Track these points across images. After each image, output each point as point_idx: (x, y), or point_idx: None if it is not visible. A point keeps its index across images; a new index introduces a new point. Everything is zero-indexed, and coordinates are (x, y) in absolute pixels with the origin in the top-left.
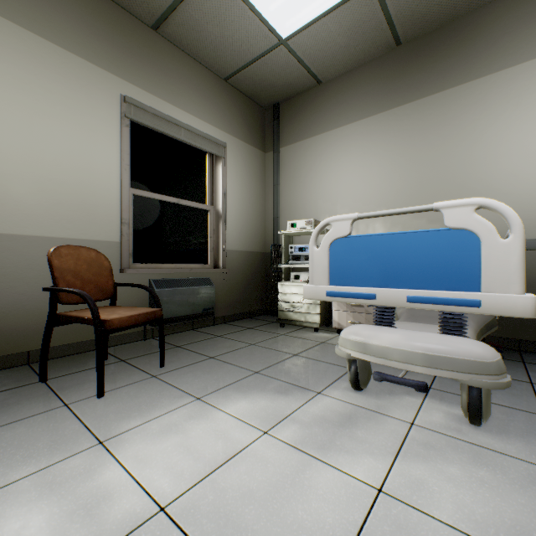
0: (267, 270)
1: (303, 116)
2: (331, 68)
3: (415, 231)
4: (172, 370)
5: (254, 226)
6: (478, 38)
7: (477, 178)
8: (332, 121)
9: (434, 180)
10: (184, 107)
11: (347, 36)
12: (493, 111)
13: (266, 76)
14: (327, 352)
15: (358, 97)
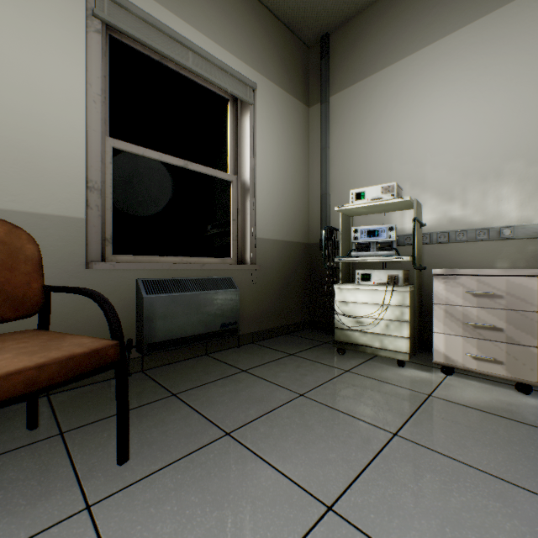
0: (311, 267)
1: (366, 43)
2: None
3: None
4: (136, 481)
5: (293, 207)
6: None
7: None
8: (417, 37)
9: None
10: (193, 22)
11: None
12: None
13: None
14: (458, 427)
15: None
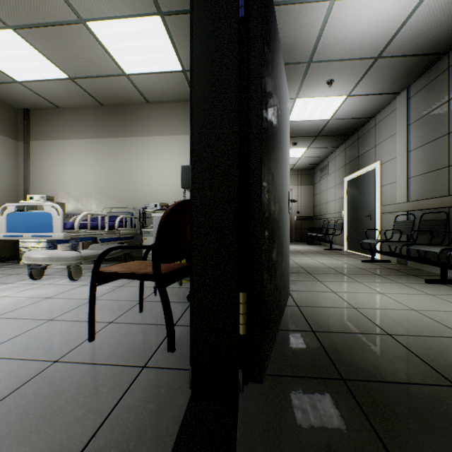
0: None
1: (48, 125)
2: (64, 103)
3: (37, 212)
4: None
5: (5, 195)
6: (136, 118)
7: (136, 184)
8: (68, 134)
9: (119, 181)
10: None
11: (67, 93)
12: (141, 154)
13: (11, 93)
14: None
15: (83, 125)
